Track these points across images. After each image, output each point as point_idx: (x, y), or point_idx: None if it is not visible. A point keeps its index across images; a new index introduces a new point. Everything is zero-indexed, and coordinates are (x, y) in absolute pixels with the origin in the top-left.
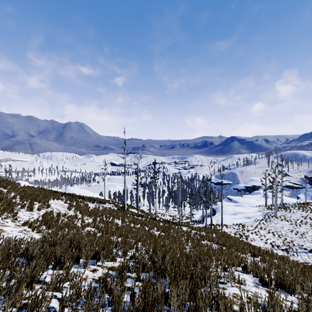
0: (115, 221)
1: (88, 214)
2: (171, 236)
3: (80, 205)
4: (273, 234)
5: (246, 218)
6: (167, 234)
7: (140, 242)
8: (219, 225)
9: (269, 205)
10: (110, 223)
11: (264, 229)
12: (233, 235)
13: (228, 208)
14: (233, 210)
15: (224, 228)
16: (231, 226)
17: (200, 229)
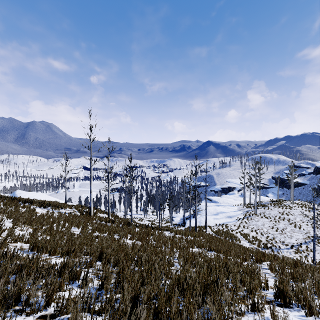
0: (71, 230)
1: (28, 222)
2: (151, 245)
3: (19, 211)
4: (256, 232)
5: (228, 217)
6: (145, 242)
7: (100, 261)
8: (202, 227)
9: (247, 204)
10: (62, 233)
11: (247, 228)
12: (219, 237)
13: (210, 208)
14: (215, 210)
15: (208, 229)
16: (215, 227)
17: (186, 232)
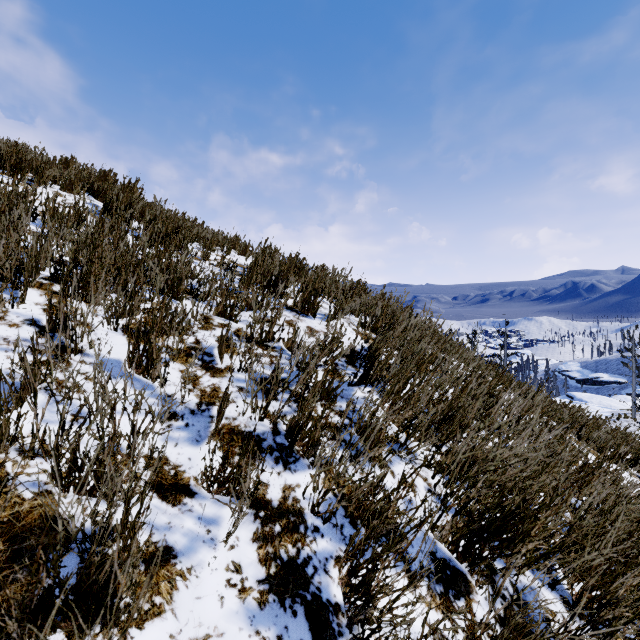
0: None
1: None
2: None
3: None
4: None
5: None
6: None
7: None
8: None
9: None
10: None
11: None
12: None
13: None
14: None
15: None
16: None
17: None
